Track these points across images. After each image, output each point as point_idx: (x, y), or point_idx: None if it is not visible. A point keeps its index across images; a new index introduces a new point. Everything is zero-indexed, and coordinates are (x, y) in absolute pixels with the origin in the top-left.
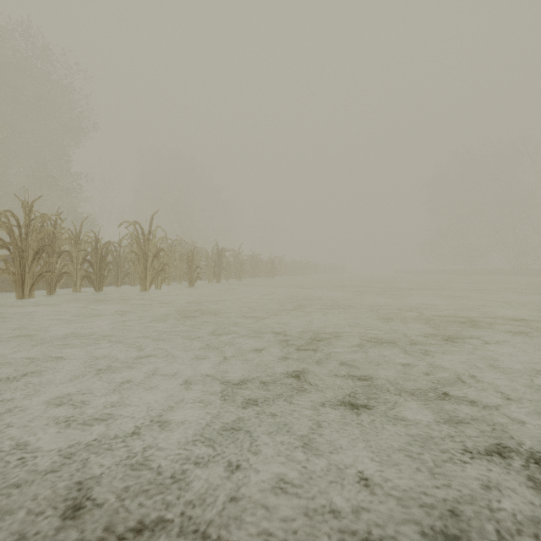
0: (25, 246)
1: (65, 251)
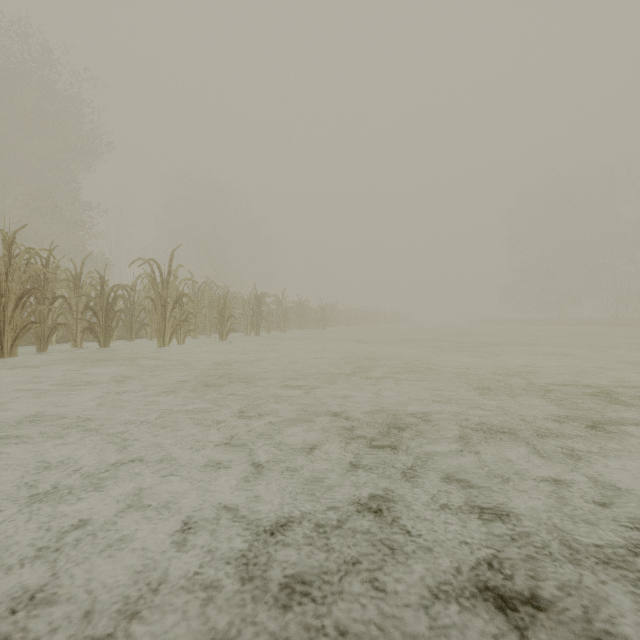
0: (5, 289)
1: (60, 296)
